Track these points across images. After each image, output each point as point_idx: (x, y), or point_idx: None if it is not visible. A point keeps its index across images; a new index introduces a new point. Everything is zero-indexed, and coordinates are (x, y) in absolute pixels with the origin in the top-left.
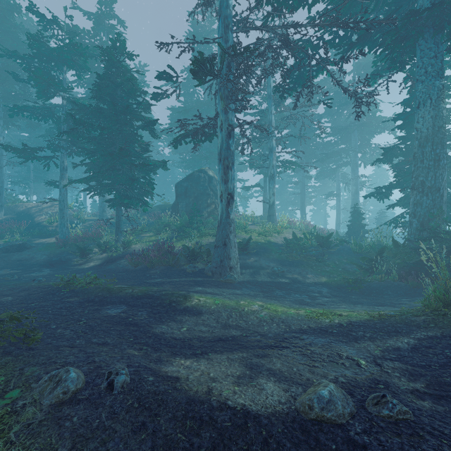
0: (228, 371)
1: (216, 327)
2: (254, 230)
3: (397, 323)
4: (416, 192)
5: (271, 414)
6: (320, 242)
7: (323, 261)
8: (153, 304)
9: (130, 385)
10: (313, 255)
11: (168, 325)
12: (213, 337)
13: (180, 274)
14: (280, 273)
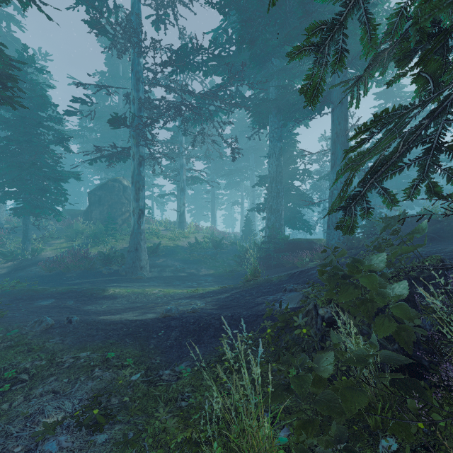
0: (132, 315)
1: (127, 303)
2: (165, 236)
3: (229, 289)
4: (268, 211)
5: (148, 319)
6: (215, 244)
7: (216, 258)
8: (78, 296)
9: (80, 320)
10: (209, 255)
11: (92, 306)
12: (124, 307)
13: (97, 275)
14: (181, 269)
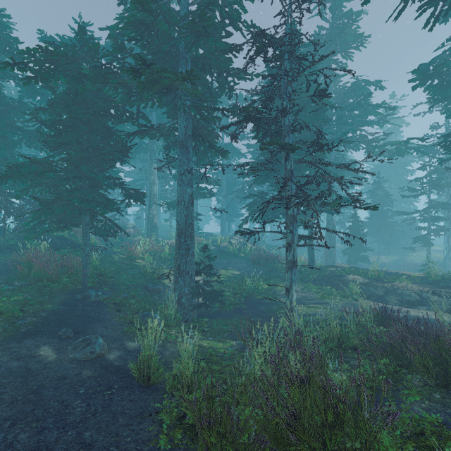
0: None
1: None
2: None
3: None
4: None
5: None
6: None
7: None
8: None
9: None
10: None
11: None
12: None
13: None
14: None
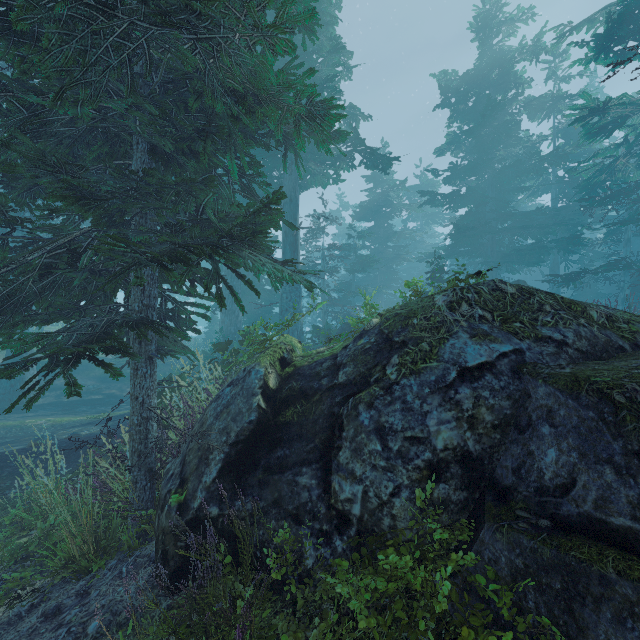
0: None
1: None
2: None
3: None
4: (223, 312)
5: (10, 450)
6: None
7: None
8: None
9: None
10: None
11: None
12: None
13: None
14: (96, 391)
